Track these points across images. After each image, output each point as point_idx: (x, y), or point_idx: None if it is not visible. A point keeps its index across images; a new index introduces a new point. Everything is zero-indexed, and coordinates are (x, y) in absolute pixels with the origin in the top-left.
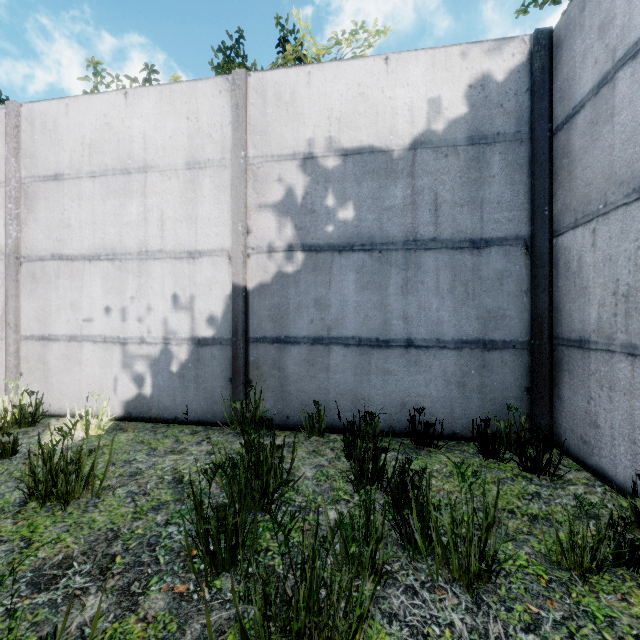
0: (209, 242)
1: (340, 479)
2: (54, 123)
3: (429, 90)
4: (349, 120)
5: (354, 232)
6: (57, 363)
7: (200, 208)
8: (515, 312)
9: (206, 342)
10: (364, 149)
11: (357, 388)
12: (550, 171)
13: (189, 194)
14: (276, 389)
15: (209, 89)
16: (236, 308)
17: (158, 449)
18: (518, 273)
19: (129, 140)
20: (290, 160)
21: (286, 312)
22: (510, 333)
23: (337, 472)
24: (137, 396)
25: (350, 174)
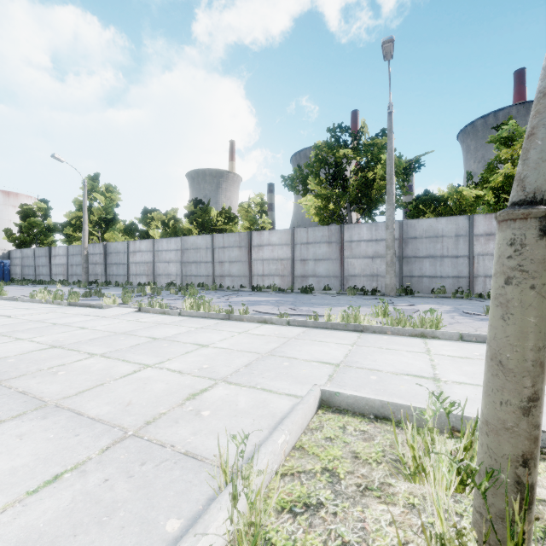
0: None
1: None
2: None
3: None
4: None
5: None
6: None
7: None
8: None
9: None
10: None
11: None
12: (10, 261)
13: None
14: None
15: None
16: None
17: None
18: None
19: None
20: None
21: None
22: None
23: None
24: None
25: None
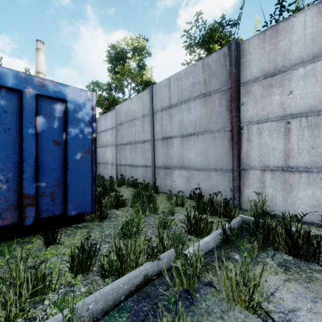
0: None
1: None
2: None
3: None
4: None
5: None
6: None
7: None
8: None
9: None
10: None
11: None
12: (96, 139)
13: None
14: None
15: None
16: None
17: None
18: None
19: None
20: None
21: None
22: None
23: None
24: None
25: None
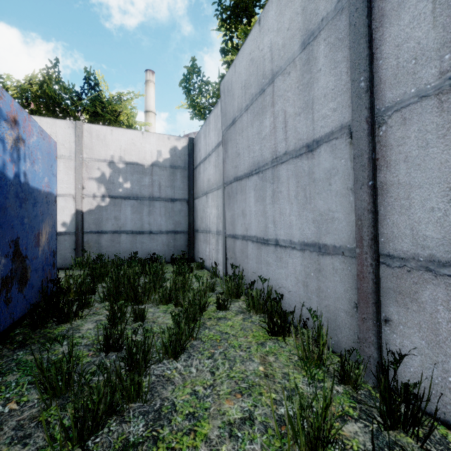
0: (63, 190)
1: None
2: None
3: (157, 147)
4: (128, 151)
5: (130, 192)
6: None
7: (58, 175)
8: (184, 222)
9: (61, 234)
10: (134, 163)
11: (132, 249)
12: (193, 180)
13: None
14: (97, 251)
15: (63, 125)
16: (78, 219)
17: None
18: (185, 210)
19: None
20: (103, 162)
21: (102, 221)
22: (183, 228)
23: None
24: None
25: (129, 171)
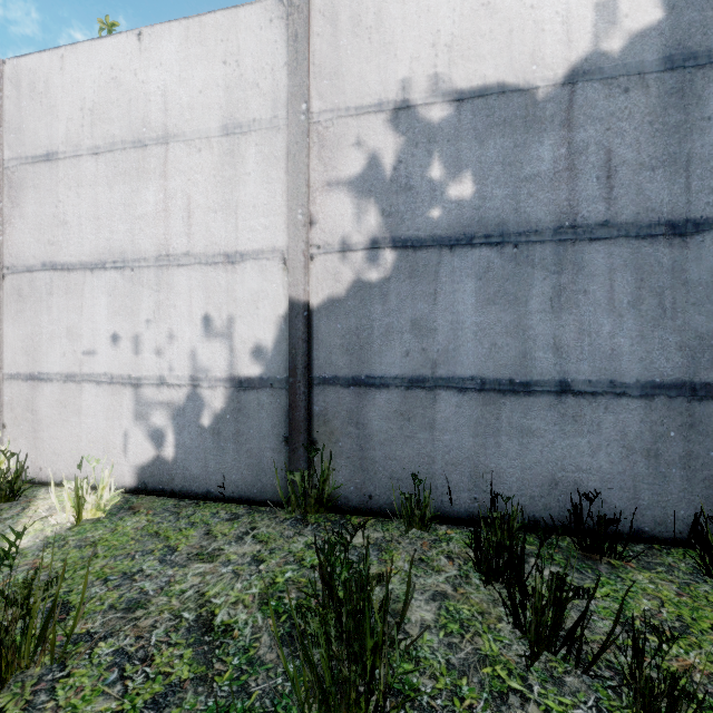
0: (255, 239)
1: (486, 631)
2: (45, 83)
3: None
4: (466, 46)
5: (474, 217)
6: (49, 412)
7: (242, 191)
8: None
9: (250, 384)
10: (490, 89)
11: (478, 456)
12: None
13: (226, 171)
14: (353, 454)
15: (255, 18)
16: (294, 334)
17: (178, 549)
18: None
19: (144, 99)
20: (374, 113)
21: (368, 340)
22: None
23: (475, 612)
24: (155, 460)
25: (467, 128)
